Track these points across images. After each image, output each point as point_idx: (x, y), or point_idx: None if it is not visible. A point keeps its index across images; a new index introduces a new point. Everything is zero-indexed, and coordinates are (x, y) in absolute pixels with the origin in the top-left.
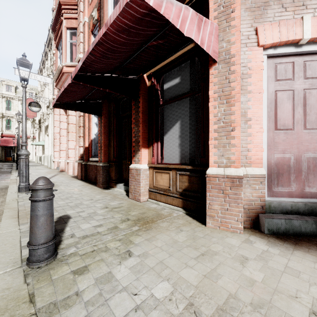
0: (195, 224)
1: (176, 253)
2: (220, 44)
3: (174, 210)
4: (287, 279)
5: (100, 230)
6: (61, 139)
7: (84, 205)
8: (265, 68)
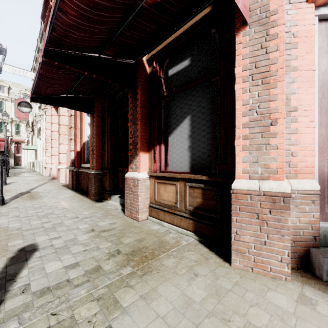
0: (215, 260)
1: None
2: None
3: (182, 234)
4: None
5: (72, 274)
6: (53, 143)
7: (64, 227)
8: (315, 35)
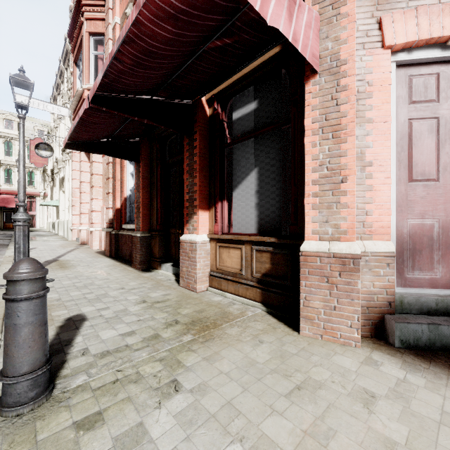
0: (283, 330)
1: (253, 386)
2: (323, 45)
3: (249, 305)
4: (449, 439)
5: (130, 341)
6: (82, 198)
7: (110, 298)
8: (393, 82)
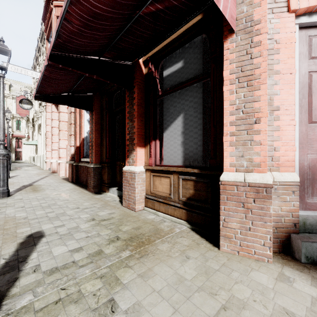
0: (205, 245)
1: (183, 306)
2: (239, 8)
3: (176, 223)
4: None
5: (77, 257)
6: (53, 138)
7: (66, 216)
8: (296, 41)
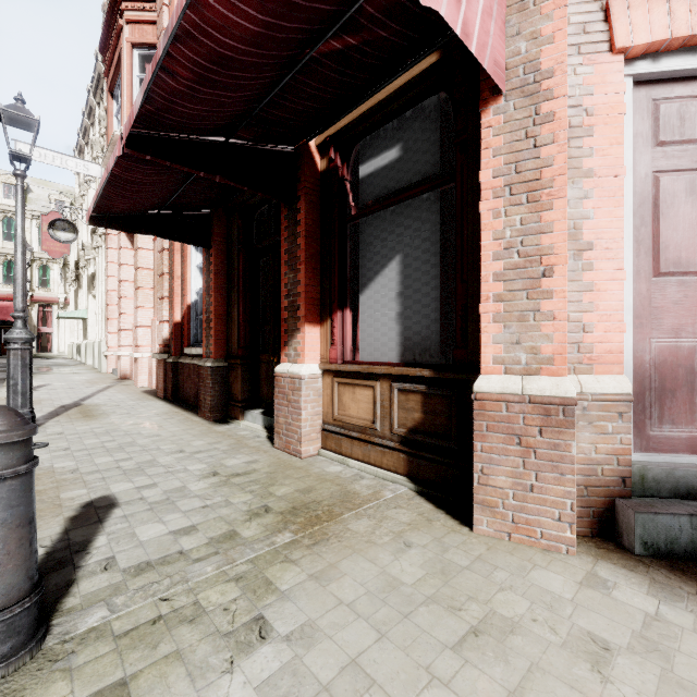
0: (444, 523)
1: (396, 628)
2: (511, 46)
3: (386, 480)
4: None
5: (188, 543)
6: (122, 306)
7: (159, 468)
8: (628, 111)
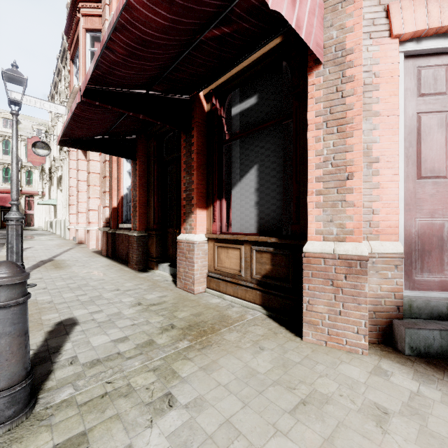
0: (285, 335)
1: (254, 400)
2: (327, 33)
3: (248, 308)
4: None
5: (123, 348)
6: (79, 196)
7: (104, 300)
8: (401, 74)
